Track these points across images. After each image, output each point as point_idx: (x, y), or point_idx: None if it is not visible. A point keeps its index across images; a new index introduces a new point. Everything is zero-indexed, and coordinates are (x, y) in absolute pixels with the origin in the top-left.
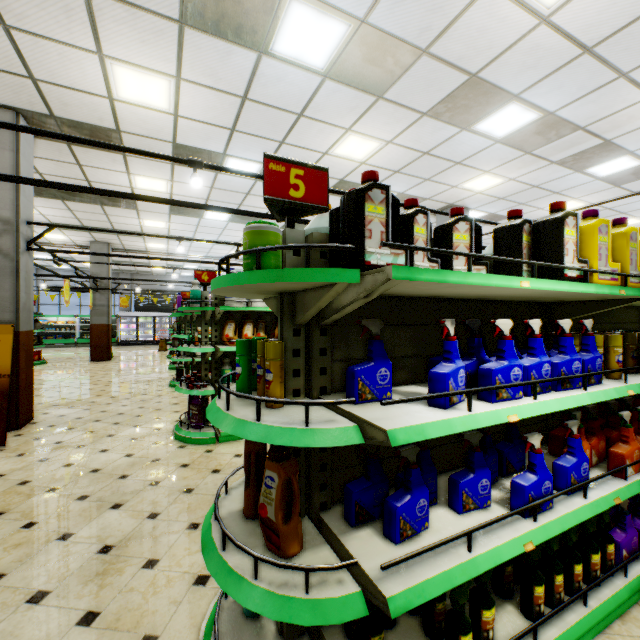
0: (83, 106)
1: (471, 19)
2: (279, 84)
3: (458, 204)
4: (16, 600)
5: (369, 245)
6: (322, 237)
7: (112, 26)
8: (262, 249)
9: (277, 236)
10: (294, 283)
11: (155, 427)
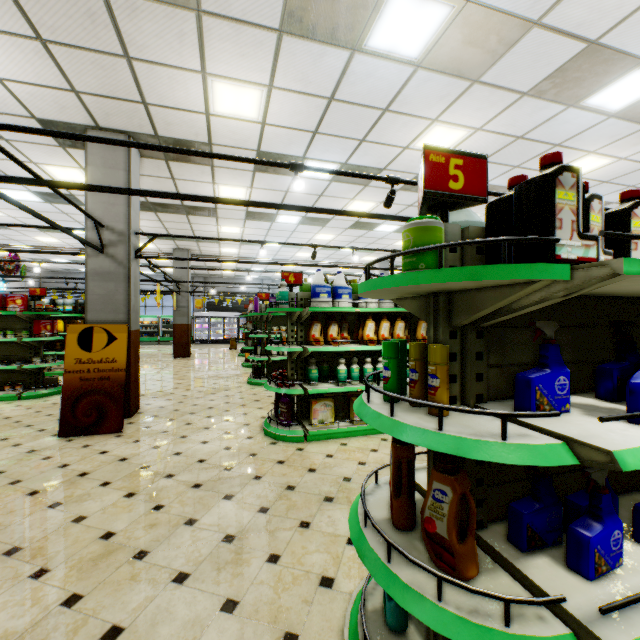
0: (183, 124)
1: None
2: (368, 80)
3: None
4: (163, 578)
5: (559, 237)
6: (478, 231)
7: (217, 44)
8: (446, 245)
9: (442, 232)
10: (486, 281)
11: (244, 422)
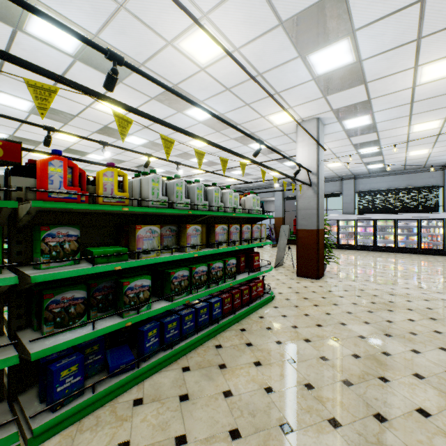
0: None
1: (89, 112)
2: (4, 110)
3: None
4: None
5: None
6: None
7: None
8: None
9: None
10: None
11: None
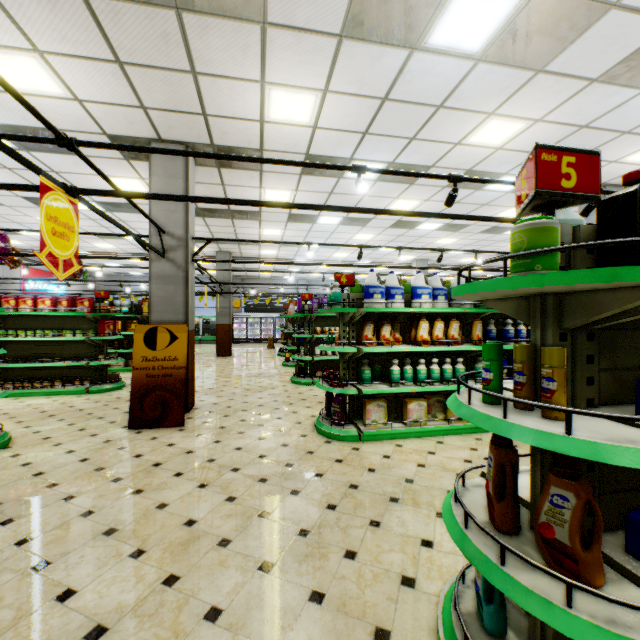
0: (238, 132)
1: None
2: (424, 78)
3: (612, 182)
4: (249, 566)
5: None
6: (589, 230)
7: (278, 54)
8: (576, 246)
9: (558, 232)
10: (624, 283)
11: (295, 420)
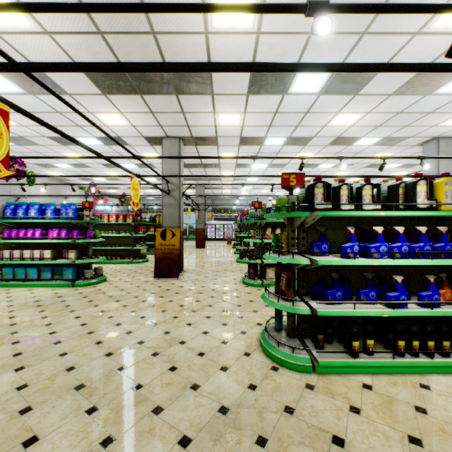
0: (204, 131)
1: (408, 49)
2: (294, 103)
3: (442, 136)
4: (202, 316)
5: (316, 202)
6: (303, 197)
7: (220, 103)
8: (280, 206)
9: (285, 200)
10: (289, 216)
11: (233, 278)
